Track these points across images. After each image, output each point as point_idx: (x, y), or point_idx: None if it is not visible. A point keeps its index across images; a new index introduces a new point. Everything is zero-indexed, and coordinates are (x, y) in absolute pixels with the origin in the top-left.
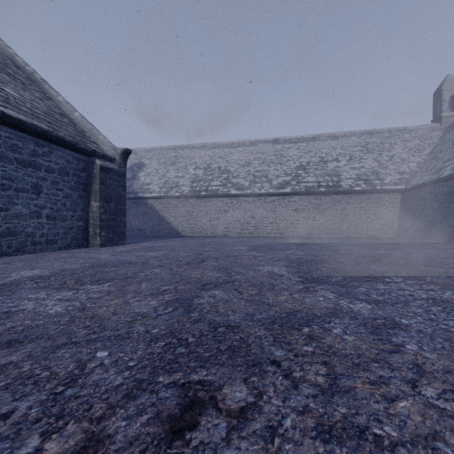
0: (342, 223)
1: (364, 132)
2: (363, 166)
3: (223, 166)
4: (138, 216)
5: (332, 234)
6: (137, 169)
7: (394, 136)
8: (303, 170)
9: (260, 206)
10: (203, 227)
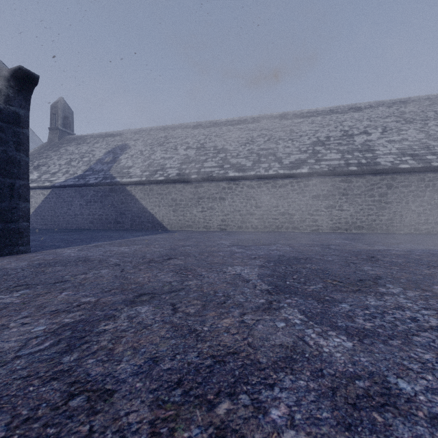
0: (382, 213)
1: (395, 101)
2: (405, 138)
3: (220, 145)
4: (115, 206)
5: (366, 229)
6: (119, 151)
7: (437, 103)
8: (323, 146)
9: (267, 191)
10: (193, 219)
